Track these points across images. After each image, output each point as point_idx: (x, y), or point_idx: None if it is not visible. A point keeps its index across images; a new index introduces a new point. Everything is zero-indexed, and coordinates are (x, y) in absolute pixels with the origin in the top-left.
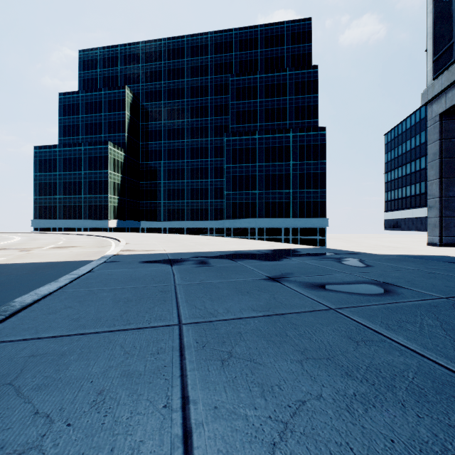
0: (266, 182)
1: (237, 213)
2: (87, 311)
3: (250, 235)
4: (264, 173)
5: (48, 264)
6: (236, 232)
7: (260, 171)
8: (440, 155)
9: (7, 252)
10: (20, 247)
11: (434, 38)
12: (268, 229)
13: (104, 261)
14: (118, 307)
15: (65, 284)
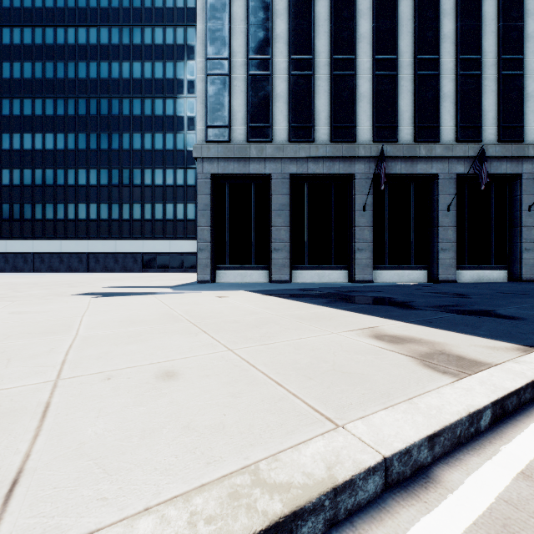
0: None
1: None
2: None
3: None
4: None
5: None
6: None
7: None
8: (211, 208)
9: None
10: None
11: (209, 108)
12: None
13: None
14: None
15: None
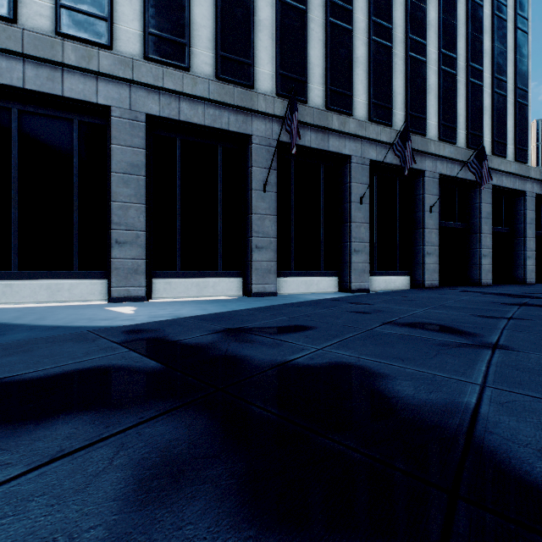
0: None
1: None
2: None
3: None
4: None
5: None
6: None
7: None
8: None
9: None
10: None
11: None
12: None
13: None
14: None
15: None
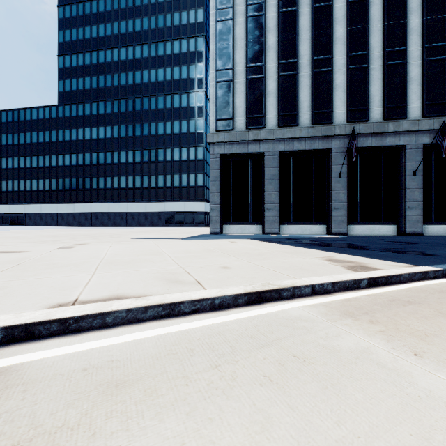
0: None
1: None
2: None
3: None
4: None
5: None
6: None
7: None
8: (219, 179)
9: None
10: None
11: (218, 106)
12: None
13: None
14: None
15: None
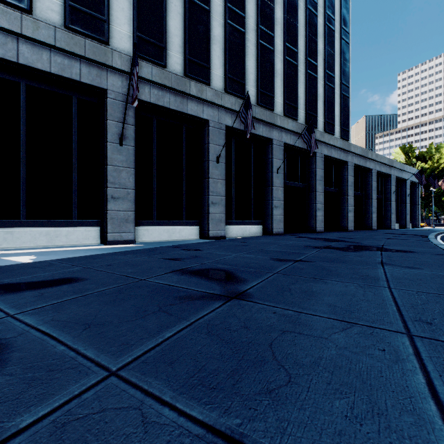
0: None
1: None
2: None
3: None
4: None
5: None
6: None
7: None
8: None
9: None
10: None
11: None
12: None
13: None
14: None
15: None
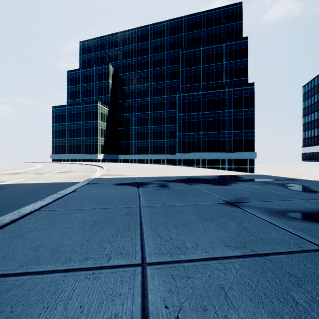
0: (208, 126)
1: (186, 149)
2: (51, 235)
3: (195, 165)
4: (206, 119)
5: (49, 184)
6: (185, 163)
7: (203, 118)
8: None
9: (27, 175)
10: (37, 171)
11: None
12: (209, 160)
13: (87, 183)
14: (82, 232)
15: (47, 203)
